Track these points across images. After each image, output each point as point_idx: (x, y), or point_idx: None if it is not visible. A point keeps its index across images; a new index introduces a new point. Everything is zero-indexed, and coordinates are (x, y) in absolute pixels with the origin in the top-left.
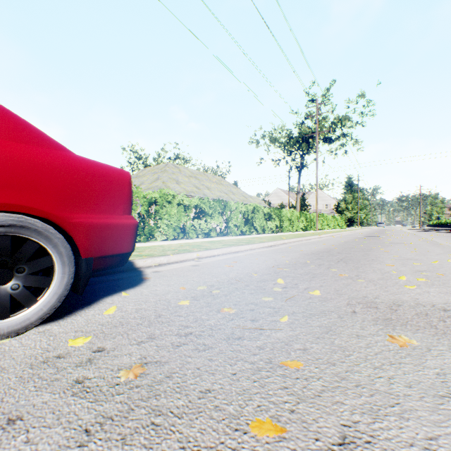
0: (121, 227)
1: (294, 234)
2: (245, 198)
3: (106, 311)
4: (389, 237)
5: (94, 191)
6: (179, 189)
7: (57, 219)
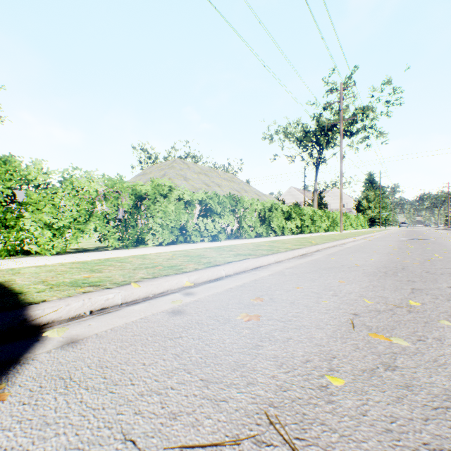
0: None
1: (320, 236)
2: (258, 196)
3: None
4: (444, 241)
5: None
6: (187, 186)
7: None
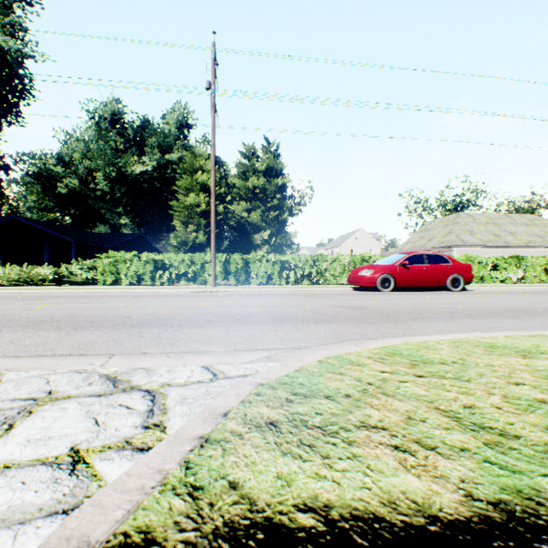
0: (470, 276)
1: None
2: None
3: (468, 291)
4: None
5: (466, 270)
6: (473, 241)
7: (461, 275)
